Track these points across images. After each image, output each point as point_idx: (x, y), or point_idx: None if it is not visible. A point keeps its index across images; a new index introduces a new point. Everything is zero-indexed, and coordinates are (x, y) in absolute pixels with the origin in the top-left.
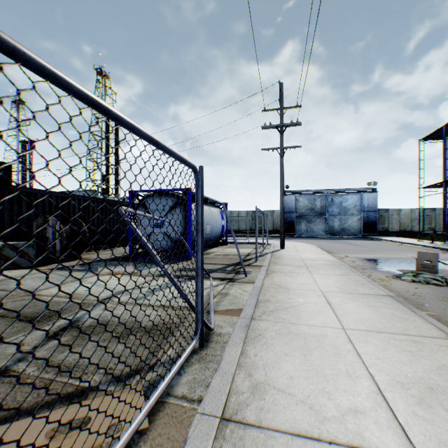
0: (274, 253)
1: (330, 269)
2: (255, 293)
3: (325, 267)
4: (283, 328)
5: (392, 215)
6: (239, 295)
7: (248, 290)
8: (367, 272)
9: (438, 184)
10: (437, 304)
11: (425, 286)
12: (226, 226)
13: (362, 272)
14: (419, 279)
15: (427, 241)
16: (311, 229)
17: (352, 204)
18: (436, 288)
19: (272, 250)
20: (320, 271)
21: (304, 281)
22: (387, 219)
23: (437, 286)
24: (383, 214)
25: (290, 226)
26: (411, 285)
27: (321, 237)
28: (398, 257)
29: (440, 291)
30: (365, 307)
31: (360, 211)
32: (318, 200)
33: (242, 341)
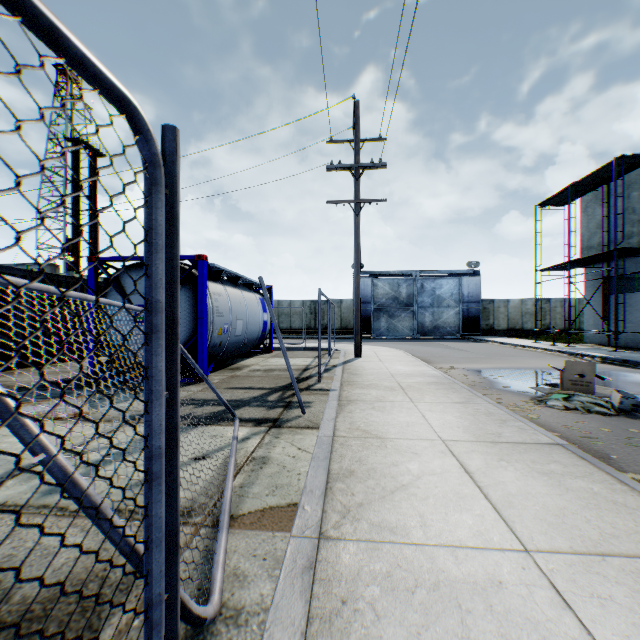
0: (347, 364)
1: (440, 393)
2: (323, 454)
3: (431, 389)
4: (396, 566)
5: (499, 307)
6: (291, 460)
7: (309, 448)
8: (492, 394)
9: (560, 265)
10: (629, 452)
11: (589, 417)
12: (270, 322)
13: (485, 394)
14: (572, 404)
15: (545, 342)
16: (395, 328)
17: (448, 291)
18: (605, 419)
19: (343, 359)
20: (427, 397)
21: (406, 420)
22: (493, 313)
23: (604, 416)
24: (488, 306)
25: (365, 323)
26: (568, 417)
27: (408, 338)
28: (522, 366)
29: (615, 425)
30: (536, 477)
31: (459, 301)
32: (404, 286)
33: (298, 639)
